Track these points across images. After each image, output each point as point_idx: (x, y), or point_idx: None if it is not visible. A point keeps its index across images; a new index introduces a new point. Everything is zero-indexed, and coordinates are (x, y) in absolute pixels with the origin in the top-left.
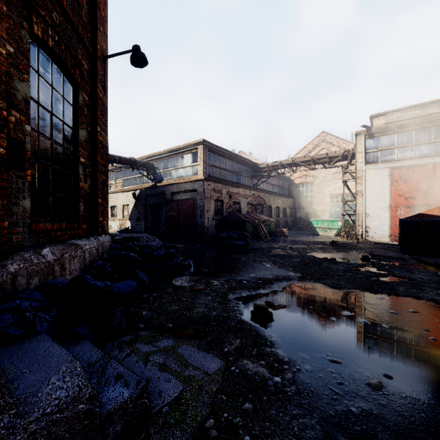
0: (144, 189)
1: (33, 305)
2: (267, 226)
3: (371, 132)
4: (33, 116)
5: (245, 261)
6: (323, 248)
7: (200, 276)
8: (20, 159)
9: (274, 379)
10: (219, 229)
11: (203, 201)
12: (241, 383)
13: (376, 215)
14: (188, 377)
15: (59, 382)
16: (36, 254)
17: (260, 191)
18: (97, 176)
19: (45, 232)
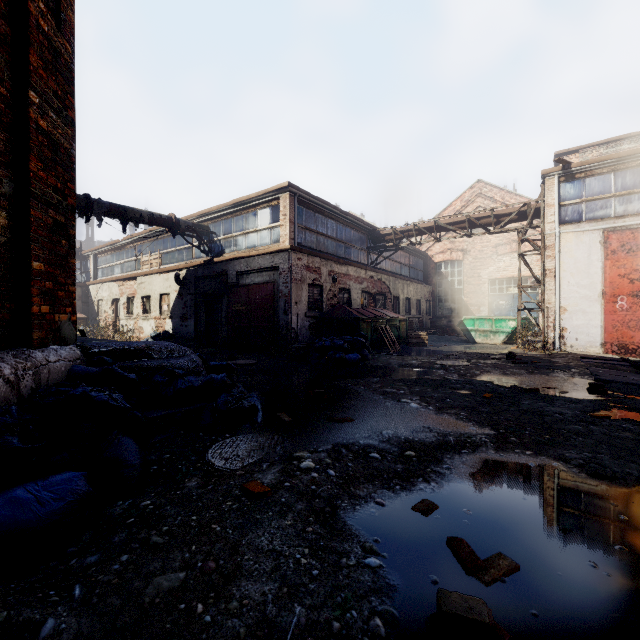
0: (194, 268)
1: None
2: (394, 328)
3: (570, 170)
4: None
5: (365, 395)
6: (499, 366)
7: (273, 436)
8: None
9: None
10: (316, 334)
11: (288, 285)
12: None
13: (578, 309)
14: None
15: None
16: None
17: (381, 272)
18: (29, 207)
19: None
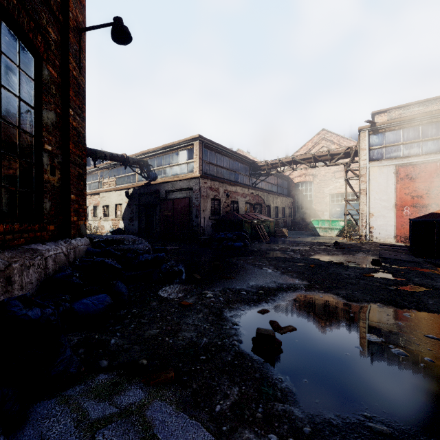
0: (138, 187)
1: None
2: (266, 226)
3: (375, 127)
4: None
5: (243, 266)
6: (327, 250)
7: (192, 285)
8: None
9: None
10: (216, 230)
11: (198, 199)
12: None
13: (380, 215)
14: None
15: None
16: None
17: (258, 190)
18: (70, 168)
19: None
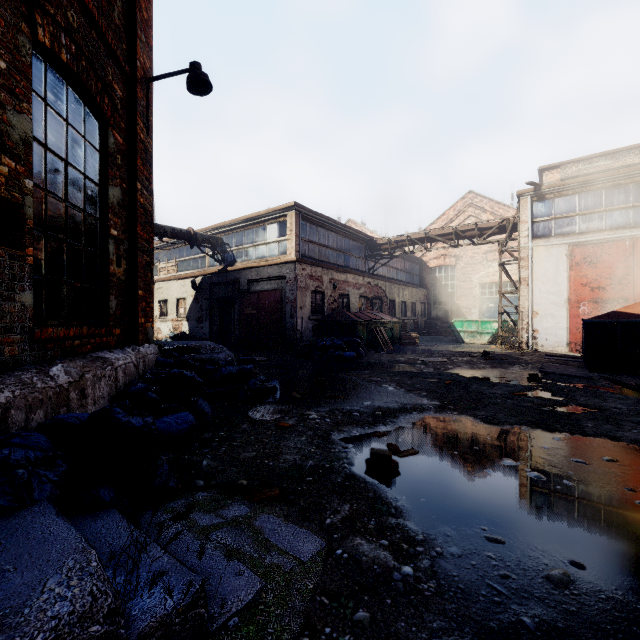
0: (209, 275)
1: (29, 456)
2: (388, 330)
3: (541, 192)
4: (37, 166)
5: (356, 382)
6: (471, 362)
7: (290, 405)
8: (17, 230)
9: (403, 570)
10: (318, 335)
11: (294, 292)
12: (352, 577)
13: (548, 314)
14: (270, 567)
15: (60, 588)
16: (41, 375)
17: (378, 278)
18: (137, 256)
19: (55, 341)
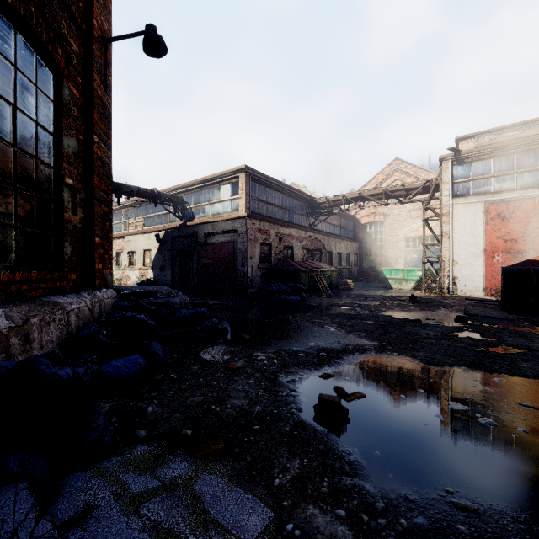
0: (171, 229)
1: None
2: (327, 277)
3: (460, 156)
4: None
5: (300, 323)
6: (401, 305)
7: (239, 346)
8: None
9: None
10: (266, 281)
11: (245, 244)
12: None
13: (466, 263)
14: None
15: None
16: None
17: (318, 232)
18: (94, 205)
19: None
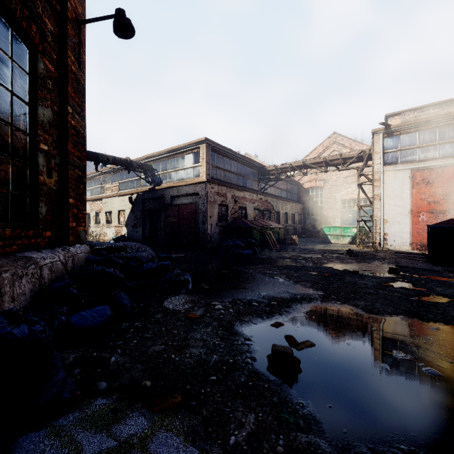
0: (142, 193)
1: None
2: (275, 233)
3: (390, 130)
4: None
5: (253, 274)
6: (340, 258)
7: (199, 295)
8: None
9: None
10: (223, 237)
11: (205, 205)
12: None
13: (395, 221)
14: None
15: None
16: None
17: (267, 195)
18: (68, 169)
19: None
